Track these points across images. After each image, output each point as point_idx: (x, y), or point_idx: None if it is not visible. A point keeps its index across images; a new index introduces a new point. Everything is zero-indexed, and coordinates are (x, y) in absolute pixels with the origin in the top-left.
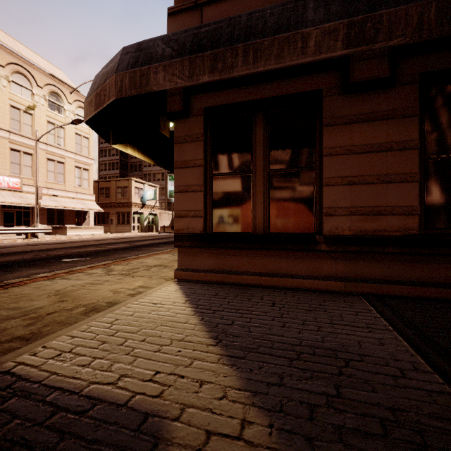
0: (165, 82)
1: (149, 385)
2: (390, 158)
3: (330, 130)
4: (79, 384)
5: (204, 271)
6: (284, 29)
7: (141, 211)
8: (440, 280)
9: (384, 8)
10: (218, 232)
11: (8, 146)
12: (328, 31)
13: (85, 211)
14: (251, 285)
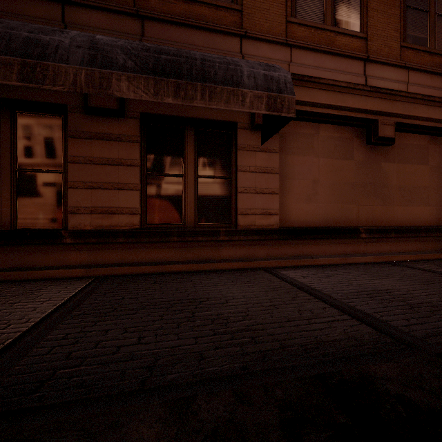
0: None
1: None
2: (121, 171)
3: (74, 141)
4: None
5: None
6: None
7: None
8: (155, 260)
9: (51, 60)
10: None
11: None
12: (4, 62)
13: None
14: None
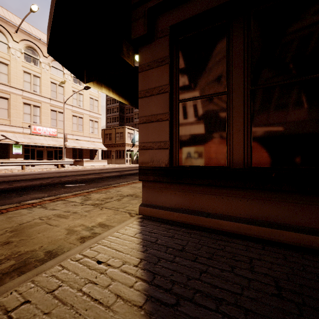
0: None
1: None
2: None
3: None
4: None
5: (170, 209)
6: None
7: (132, 149)
8: None
9: None
10: (185, 165)
11: (49, 108)
12: None
13: (96, 149)
14: (227, 233)
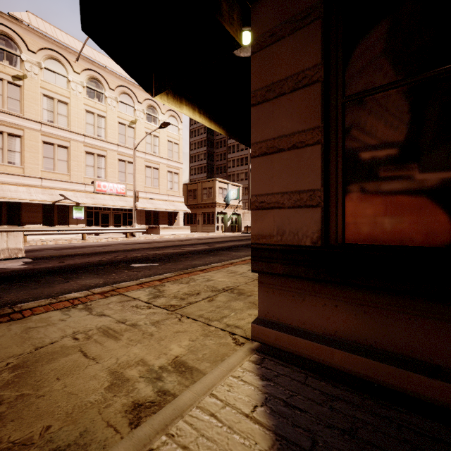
0: None
1: None
2: None
3: None
4: None
5: (323, 340)
6: None
7: (224, 211)
8: None
9: None
10: (361, 244)
11: (116, 157)
12: None
13: (176, 212)
14: None
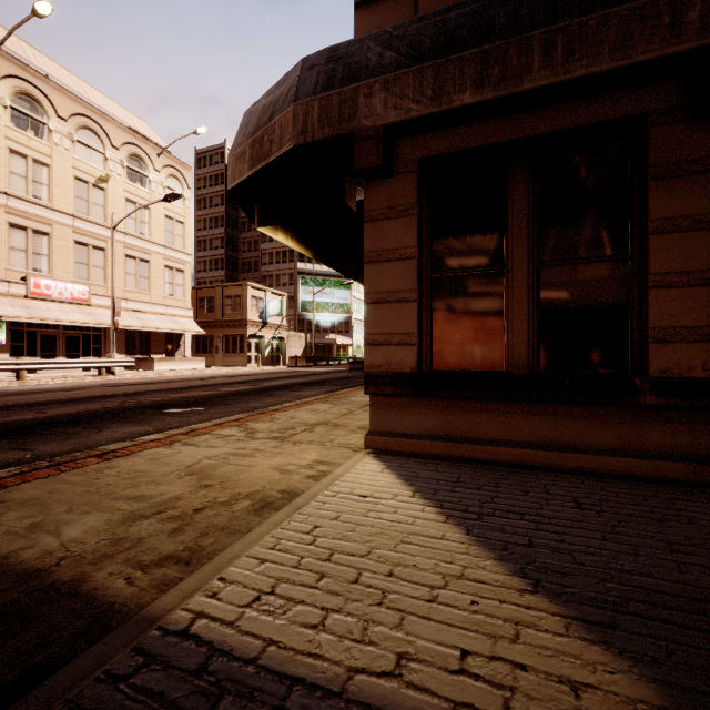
0: (387, 111)
1: (469, 685)
2: None
3: (663, 187)
4: (331, 671)
5: (418, 437)
6: None
7: (260, 334)
8: None
9: None
10: (442, 370)
11: (71, 237)
12: None
13: (179, 333)
14: (507, 464)
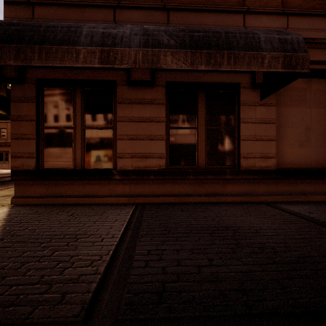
0: None
1: None
2: (152, 126)
3: (121, 106)
4: None
5: (37, 197)
6: (66, 43)
7: None
8: (176, 192)
9: (119, 46)
10: (48, 168)
11: None
12: (90, 51)
13: None
14: (71, 204)
